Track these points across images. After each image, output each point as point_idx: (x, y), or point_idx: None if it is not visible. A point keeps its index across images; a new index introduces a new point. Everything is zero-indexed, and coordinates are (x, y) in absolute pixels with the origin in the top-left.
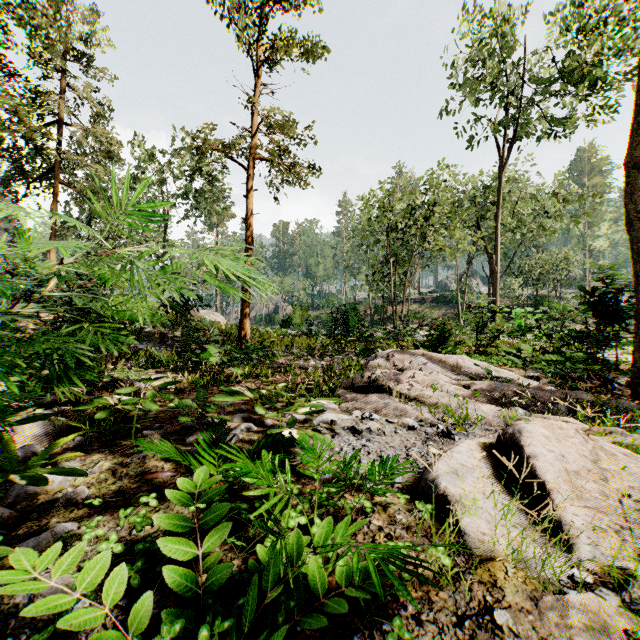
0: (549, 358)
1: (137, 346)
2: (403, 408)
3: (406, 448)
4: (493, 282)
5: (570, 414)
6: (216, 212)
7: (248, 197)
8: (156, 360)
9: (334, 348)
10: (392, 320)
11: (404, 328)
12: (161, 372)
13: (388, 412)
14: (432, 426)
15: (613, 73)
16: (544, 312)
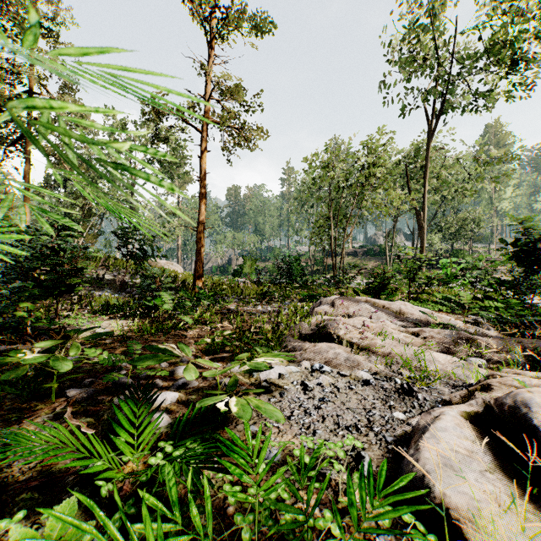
0: (488, 304)
1: (94, 293)
2: (354, 359)
3: (366, 411)
4: (420, 236)
5: (529, 364)
6: (176, 176)
7: (202, 157)
8: (111, 306)
9: (280, 294)
10: (329, 270)
11: (343, 276)
12: (115, 318)
13: (339, 363)
14: (388, 380)
15: (528, 50)
16: (459, 263)
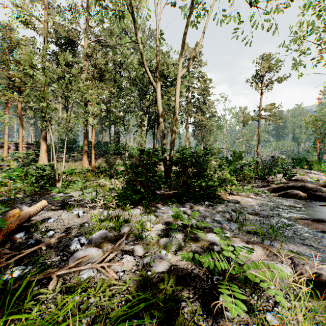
0: None
1: None
2: None
3: None
4: None
5: None
6: None
7: (258, 129)
8: None
9: None
10: None
11: None
12: None
13: None
14: None
15: None
16: None
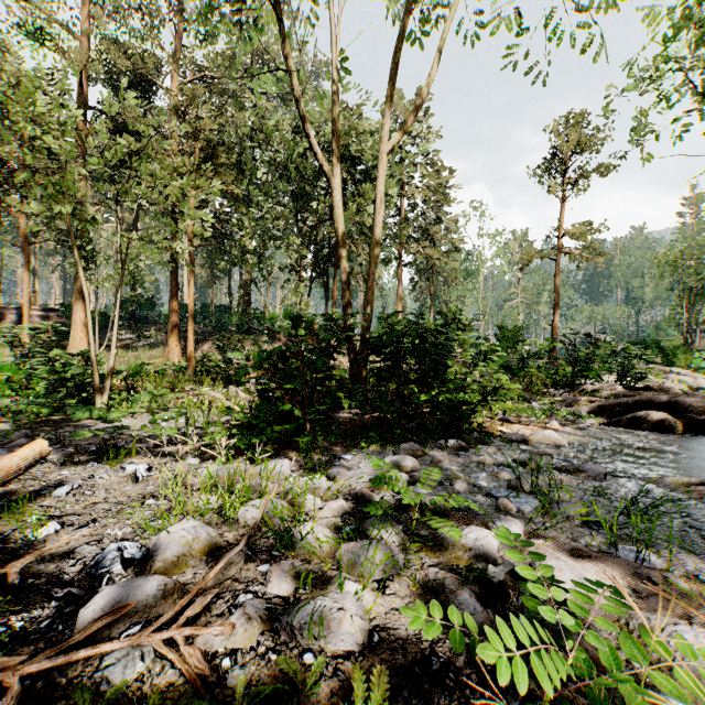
0: None
1: None
2: None
3: None
4: None
5: None
6: None
7: (555, 277)
8: None
9: None
10: None
11: None
12: None
13: None
14: None
15: None
16: None
